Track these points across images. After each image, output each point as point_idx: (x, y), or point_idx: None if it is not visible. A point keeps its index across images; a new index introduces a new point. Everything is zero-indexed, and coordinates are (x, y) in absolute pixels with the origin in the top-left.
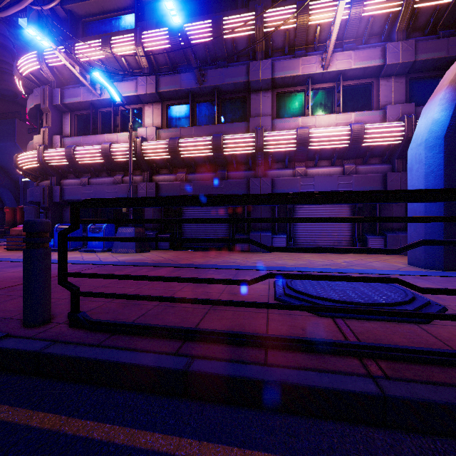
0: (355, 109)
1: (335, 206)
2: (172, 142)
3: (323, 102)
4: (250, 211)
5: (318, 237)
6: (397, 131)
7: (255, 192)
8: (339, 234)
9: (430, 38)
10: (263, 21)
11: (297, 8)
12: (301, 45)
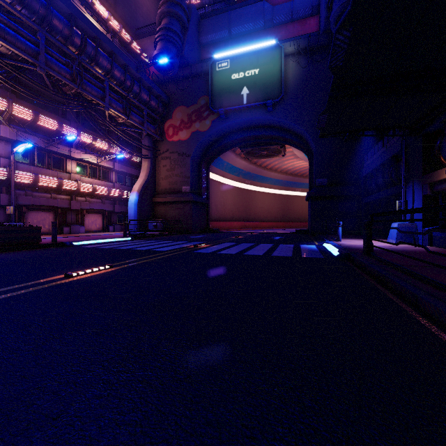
0: (103, 178)
1: (98, 215)
2: (36, 177)
3: (93, 172)
4: (66, 215)
5: (92, 227)
6: (119, 193)
7: (74, 207)
8: (99, 225)
9: (123, 164)
10: (81, 136)
11: (93, 139)
12: (88, 148)
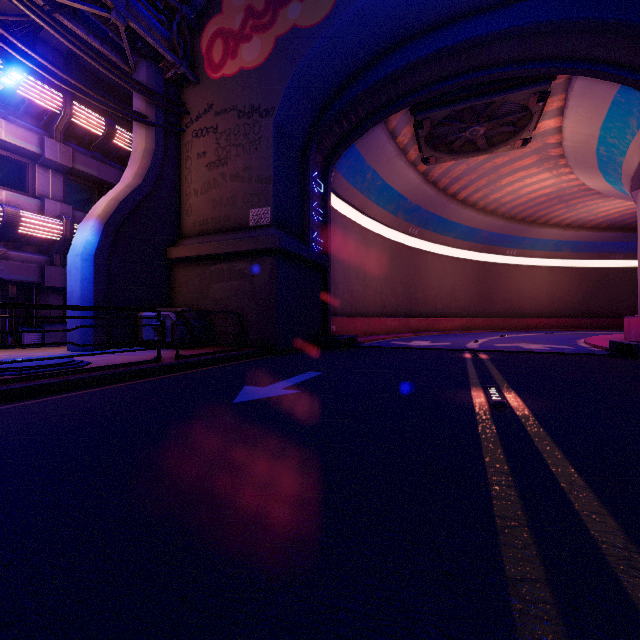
0: (5, 183)
1: None
2: None
3: None
4: None
5: None
6: (56, 228)
7: None
8: None
9: (86, 152)
10: None
11: None
12: None
